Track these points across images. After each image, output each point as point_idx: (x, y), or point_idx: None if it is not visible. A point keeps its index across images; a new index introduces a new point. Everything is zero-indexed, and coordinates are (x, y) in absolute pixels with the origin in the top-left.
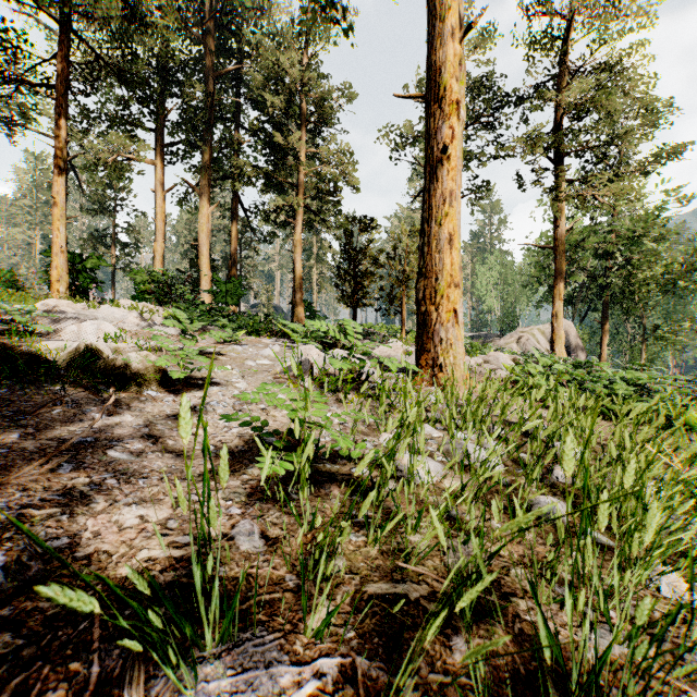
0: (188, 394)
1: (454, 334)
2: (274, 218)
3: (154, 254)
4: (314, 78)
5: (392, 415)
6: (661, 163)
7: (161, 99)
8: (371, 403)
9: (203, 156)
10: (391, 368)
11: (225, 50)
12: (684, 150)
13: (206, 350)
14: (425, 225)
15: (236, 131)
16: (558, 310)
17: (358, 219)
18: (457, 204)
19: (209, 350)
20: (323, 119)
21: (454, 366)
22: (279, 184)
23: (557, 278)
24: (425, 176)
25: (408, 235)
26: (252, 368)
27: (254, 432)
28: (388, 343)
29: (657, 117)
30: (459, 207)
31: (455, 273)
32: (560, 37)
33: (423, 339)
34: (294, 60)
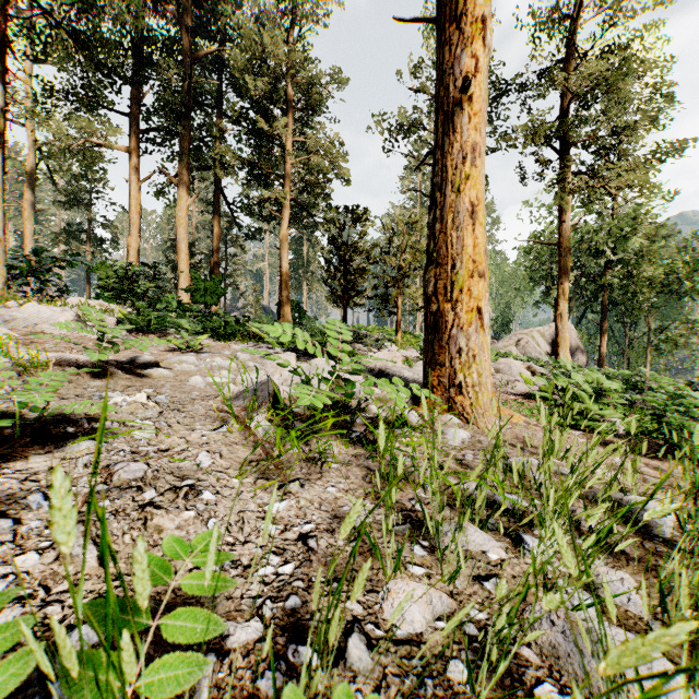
0: (15, 466)
1: (478, 343)
2: (260, 212)
3: (127, 249)
4: (302, 62)
5: (402, 493)
6: (662, 160)
7: (136, 82)
8: (364, 459)
9: (181, 143)
10: (397, 404)
11: (207, 31)
12: (686, 147)
13: (140, 362)
14: (436, 194)
15: (219, 118)
16: (562, 311)
17: (349, 209)
18: (482, 163)
19: (145, 362)
20: (312, 106)
21: (479, 387)
22: (264, 175)
23: (561, 277)
24: (436, 128)
25: (404, 228)
26: (192, 391)
27: (60, 619)
28: (382, 348)
29: (657, 112)
30: (483, 168)
31: (480, 258)
32: (566, 18)
33: (433, 348)
34: (279, 39)
